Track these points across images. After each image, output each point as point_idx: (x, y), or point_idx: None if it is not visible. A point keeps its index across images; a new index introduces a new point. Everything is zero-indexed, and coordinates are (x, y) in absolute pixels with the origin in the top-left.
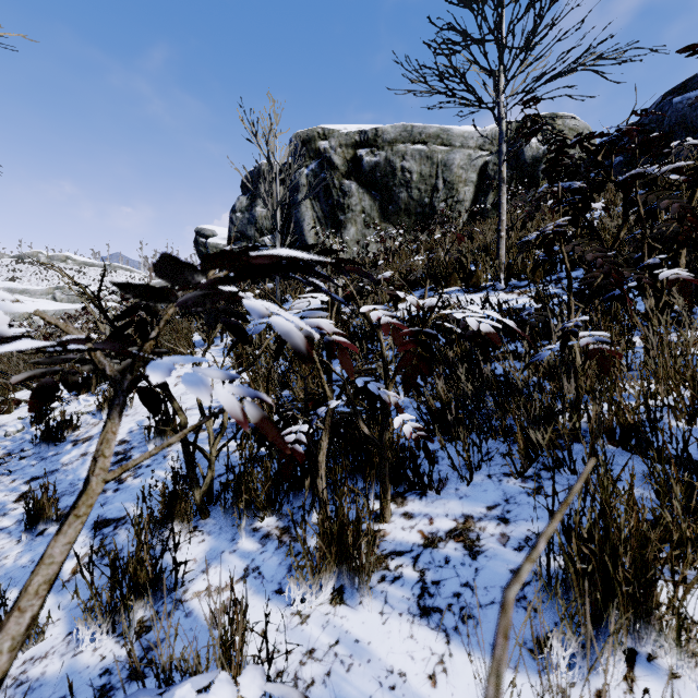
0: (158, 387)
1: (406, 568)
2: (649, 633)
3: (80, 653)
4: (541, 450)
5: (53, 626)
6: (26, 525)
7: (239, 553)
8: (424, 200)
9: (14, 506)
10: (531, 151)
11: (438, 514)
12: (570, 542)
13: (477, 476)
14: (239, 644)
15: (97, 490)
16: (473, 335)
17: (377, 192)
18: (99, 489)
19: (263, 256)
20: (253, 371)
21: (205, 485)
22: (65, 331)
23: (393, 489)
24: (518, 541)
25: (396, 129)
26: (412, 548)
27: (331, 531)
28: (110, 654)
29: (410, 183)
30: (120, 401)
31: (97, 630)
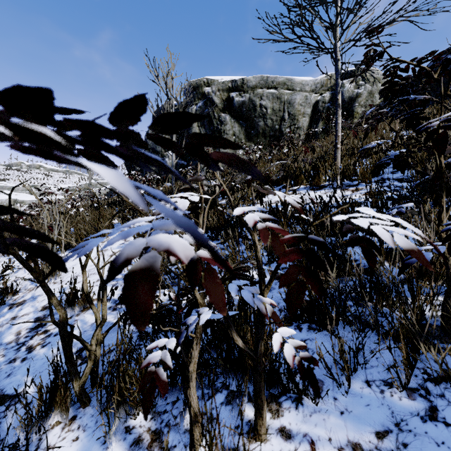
0: None
1: None
2: None
3: None
4: (418, 353)
5: None
6: None
7: None
8: (275, 126)
9: None
10: (348, 93)
11: (320, 435)
12: None
13: (354, 381)
14: None
15: None
16: (358, 239)
17: (244, 121)
18: None
19: None
20: None
21: (84, 376)
22: None
23: (266, 389)
24: None
25: (256, 79)
26: None
27: None
28: None
29: (266, 115)
30: None
31: None
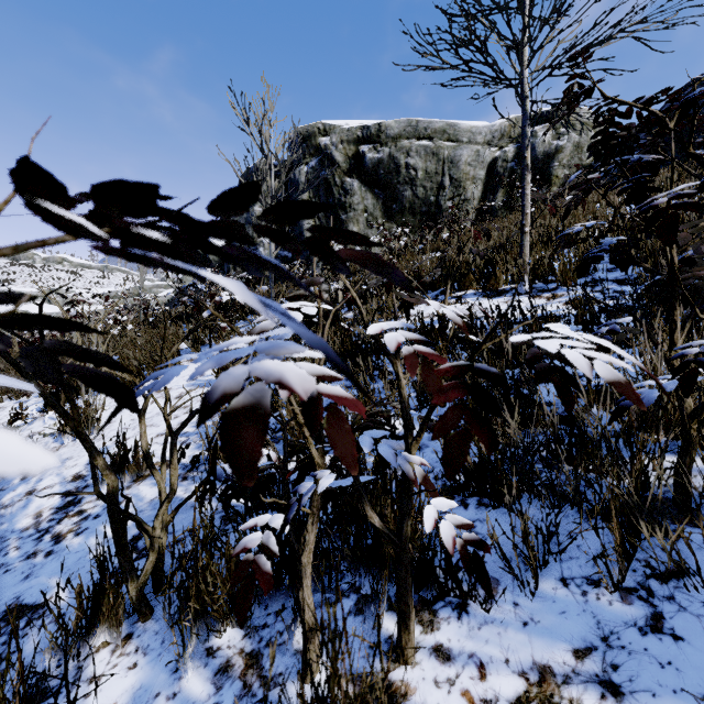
0: None
1: None
2: None
3: None
4: (639, 539)
5: None
6: None
7: (180, 702)
8: (430, 198)
9: None
10: (543, 146)
11: (493, 656)
12: None
13: (543, 579)
14: None
15: None
16: (548, 369)
17: (381, 190)
18: None
19: None
20: None
21: (145, 574)
22: None
23: (415, 592)
24: None
25: (400, 124)
26: None
27: None
28: None
29: (415, 181)
30: None
31: None
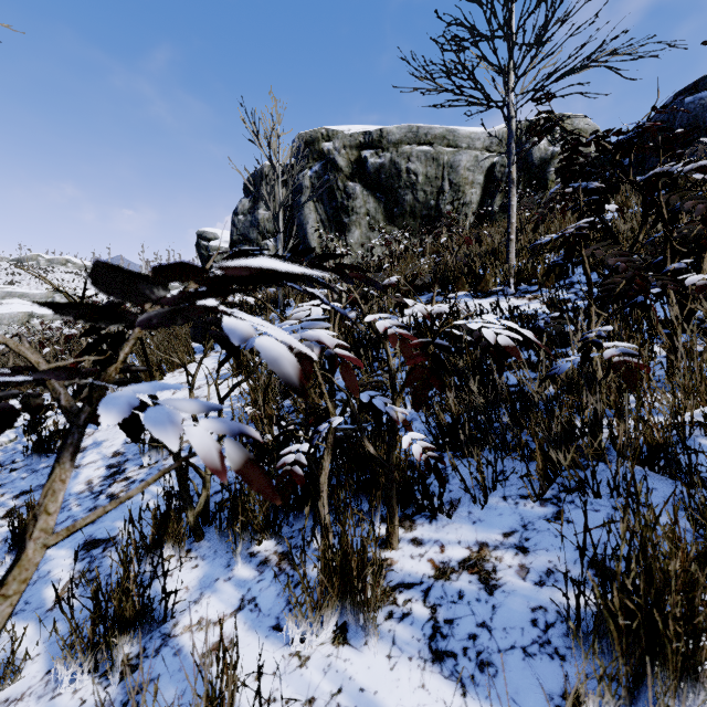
0: (138, 409)
1: (415, 603)
2: (696, 692)
3: (58, 696)
4: (560, 470)
5: (32, 662)
6: (10, 545)
7: (234, 581)
8: (430, 202)
9: (1, 523)
10: (539, 152)
11: (450, 540)
12: (601, 582)
13: (491, 497)
14: (228, 700)
15: (35, 559)
16: (488, 346)
17: (382, 194)
18: (38, 557)
19: (237, 265)
20: (253, 380)
21: (199, 505)
22: (16, 351)
23: (400, 511)
24: (539, 574)
25: (401, 130)
26: (422, 579)
27: (333, 561)
28: (91, 698)
29: (416, 185)
30: (74, 440)
31: (77, 671)
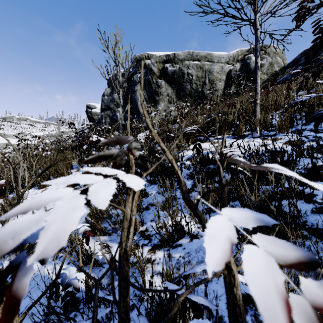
0: None
1: None
2: None
3: None
4: None
5: None
6: None
7: None
8: (199, 89)
9: None
10: (254, 64)
11: None
12: None
13: None
14: None
15: None
16: None
17: (175, 85)
18: None
19: None
20: None
21: None
22: None
23: None
24: None
25: (184, 53)
26: None
27: None
28: None
29: (191, 81)
30: None
31: None
